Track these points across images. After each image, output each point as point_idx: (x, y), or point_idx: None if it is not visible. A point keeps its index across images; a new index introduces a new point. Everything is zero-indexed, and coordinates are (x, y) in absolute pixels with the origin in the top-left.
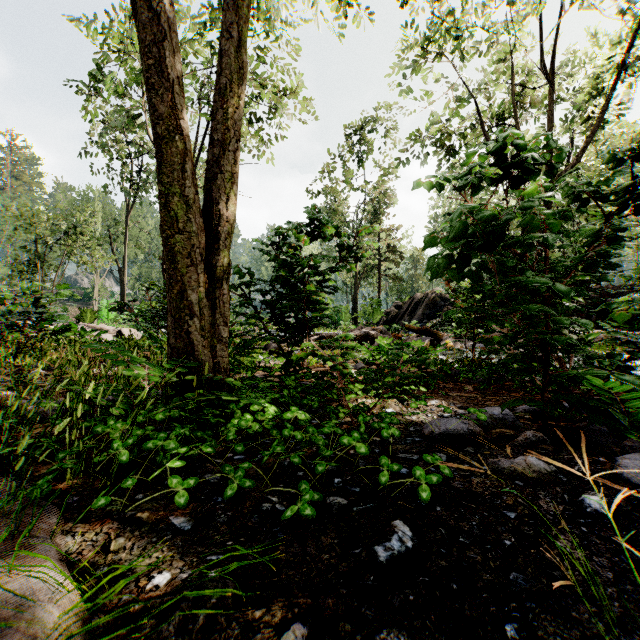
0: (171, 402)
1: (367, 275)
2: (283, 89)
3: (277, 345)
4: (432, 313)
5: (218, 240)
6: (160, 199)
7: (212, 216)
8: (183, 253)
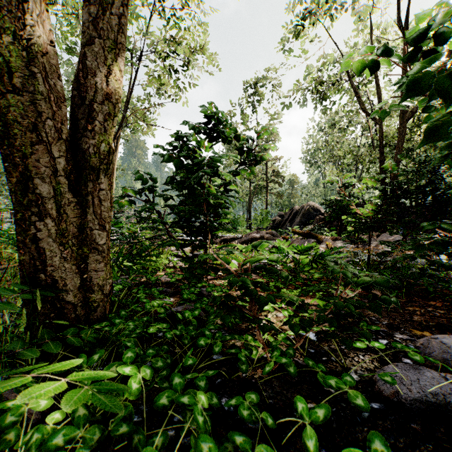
0: None
1: (258, 193)
2: (195, 49)
3: (181, 249)
4: (307, 220)
5: (93, 119)
6: None
7: (86, 89)
8: (24, 123)
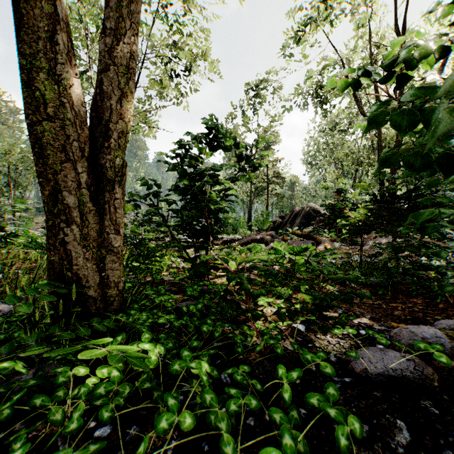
0: (33, 332)
1: (259, 194)
2: (196, 52)
3: (184, 250)
4: (307, 222)
5: (109, 138)
6: (21, 75)
7: (103, 111)
8: (55, 145)
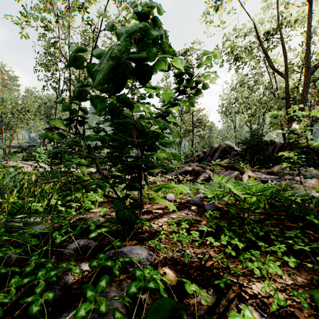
0: None
1: (186, 135)
2: None
3: (112, 188)
4: (224, 155)
5: None
6: None
7: None
8: None
